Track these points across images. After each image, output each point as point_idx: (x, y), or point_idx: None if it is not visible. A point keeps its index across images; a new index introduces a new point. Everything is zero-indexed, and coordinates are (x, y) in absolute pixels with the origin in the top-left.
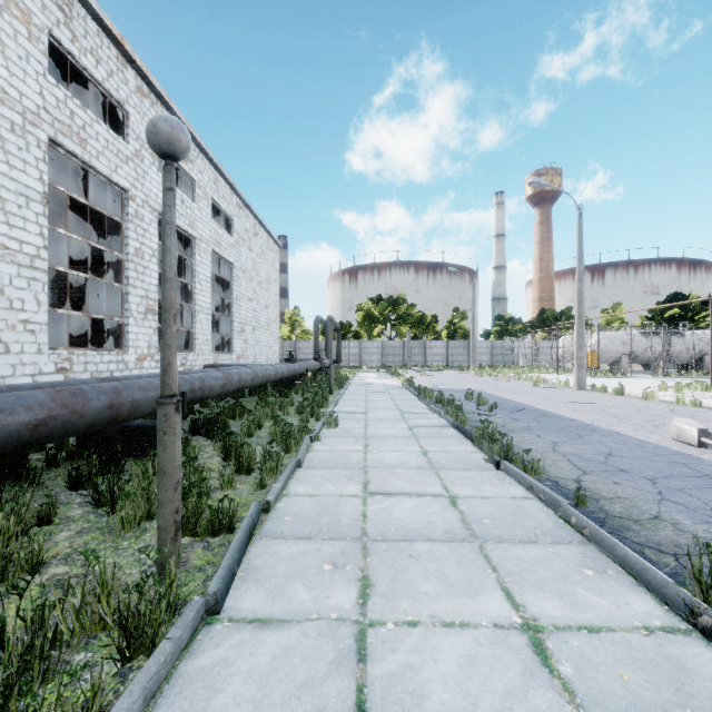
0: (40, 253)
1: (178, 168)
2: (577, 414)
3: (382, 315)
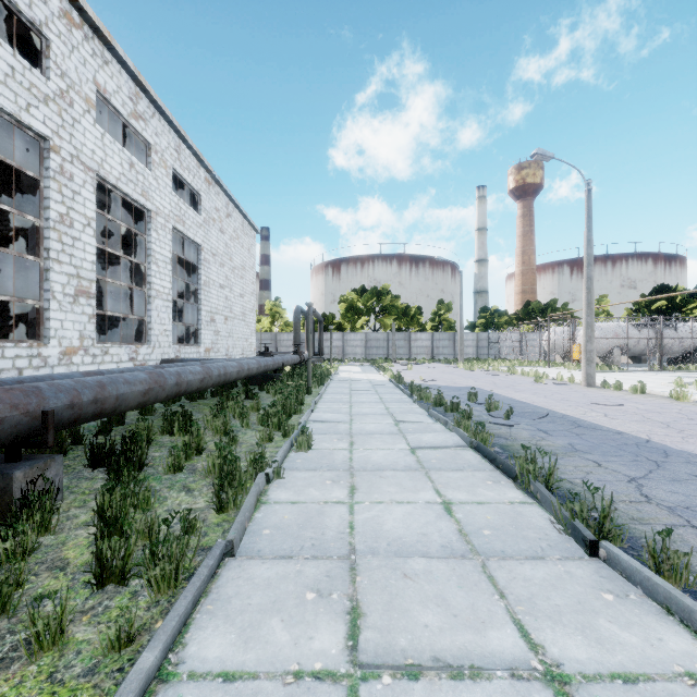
0: None
1: (126, 125)
2: (617, 422)
3: (365, 306)
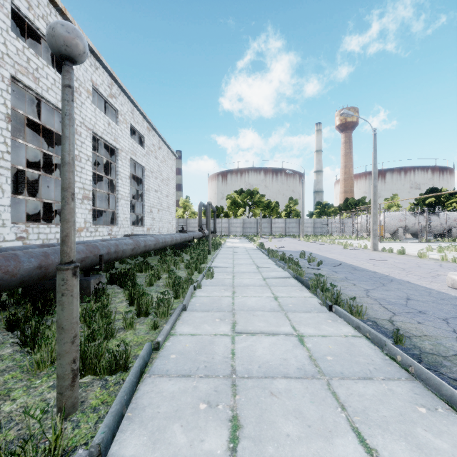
0: (4, 156)
1: (106, 101)
2: (377, 268)
3: (243, 202)
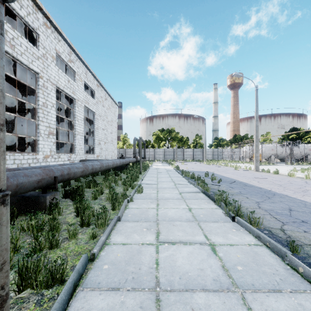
0: None
1: (66, 65)
2: (261, 184)
3: (164, 137)
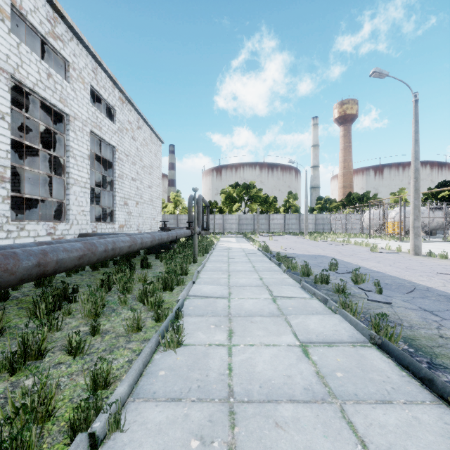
0: None
1: (44, 42)
2: None
3: (238, 196)
